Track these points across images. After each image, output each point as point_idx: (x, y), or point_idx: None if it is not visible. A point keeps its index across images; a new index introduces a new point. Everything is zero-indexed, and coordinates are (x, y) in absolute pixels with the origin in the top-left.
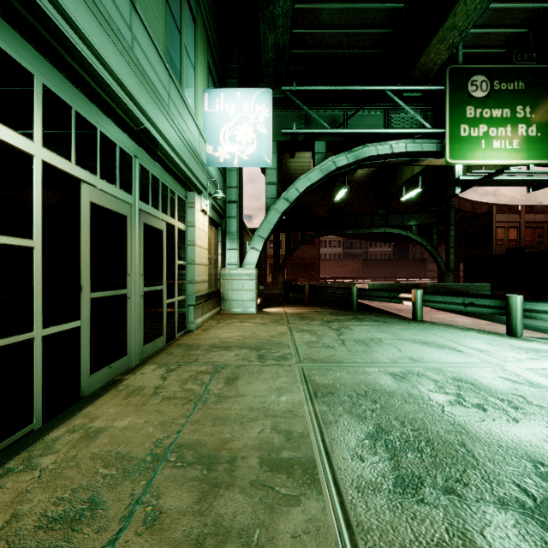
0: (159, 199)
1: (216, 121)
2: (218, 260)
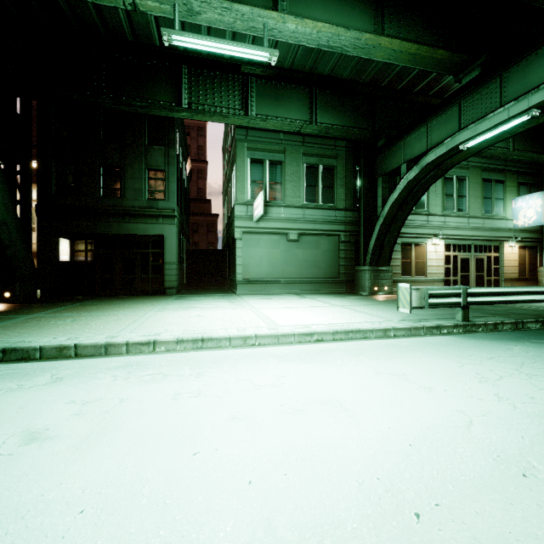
0: (482, 250)
1: (517, 210)
2: (537, 263)
